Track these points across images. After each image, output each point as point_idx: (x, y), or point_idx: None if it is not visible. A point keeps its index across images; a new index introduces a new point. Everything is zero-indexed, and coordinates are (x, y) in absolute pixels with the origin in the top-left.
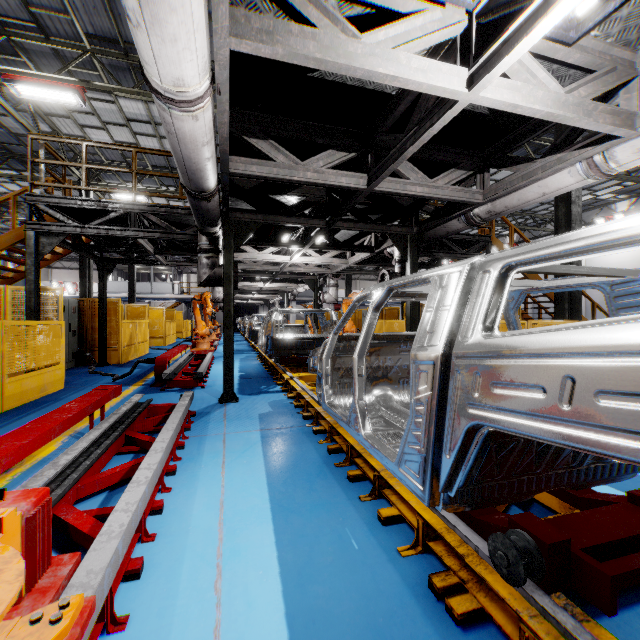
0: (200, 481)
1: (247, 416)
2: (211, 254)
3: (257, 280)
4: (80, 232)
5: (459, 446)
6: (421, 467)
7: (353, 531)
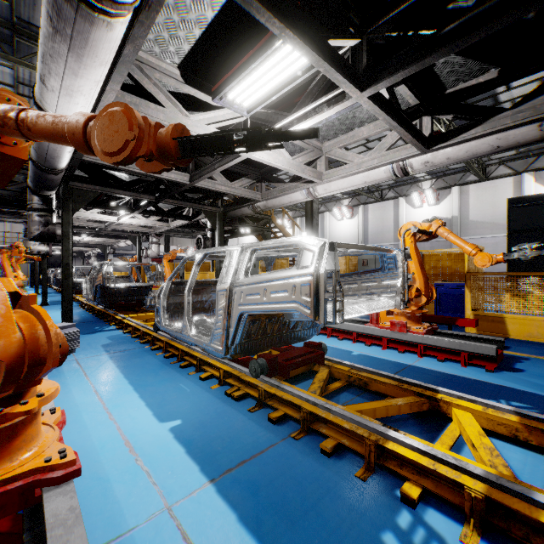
0: (71, 385)
1: (91, 347)
2: (45, 213)
3: (76, 234)
4: None
5: (236, 323)
6: (221, 339)
7: (186, 386)
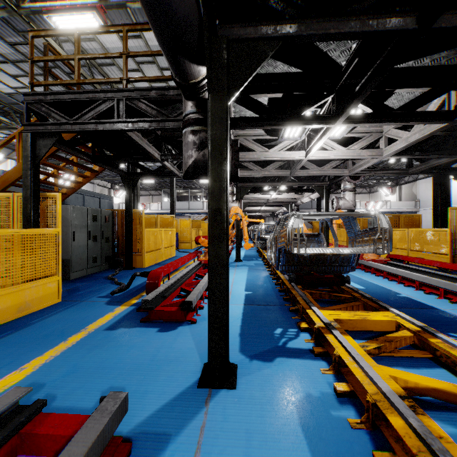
0: None
1: None
2: (199, 127)
3: (264, 191)
4: (70, 129)
5: None
6: None
7: None
